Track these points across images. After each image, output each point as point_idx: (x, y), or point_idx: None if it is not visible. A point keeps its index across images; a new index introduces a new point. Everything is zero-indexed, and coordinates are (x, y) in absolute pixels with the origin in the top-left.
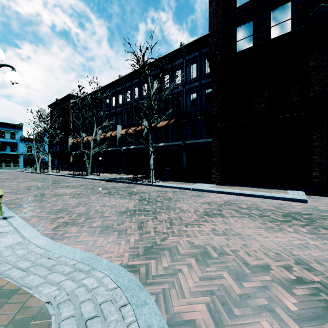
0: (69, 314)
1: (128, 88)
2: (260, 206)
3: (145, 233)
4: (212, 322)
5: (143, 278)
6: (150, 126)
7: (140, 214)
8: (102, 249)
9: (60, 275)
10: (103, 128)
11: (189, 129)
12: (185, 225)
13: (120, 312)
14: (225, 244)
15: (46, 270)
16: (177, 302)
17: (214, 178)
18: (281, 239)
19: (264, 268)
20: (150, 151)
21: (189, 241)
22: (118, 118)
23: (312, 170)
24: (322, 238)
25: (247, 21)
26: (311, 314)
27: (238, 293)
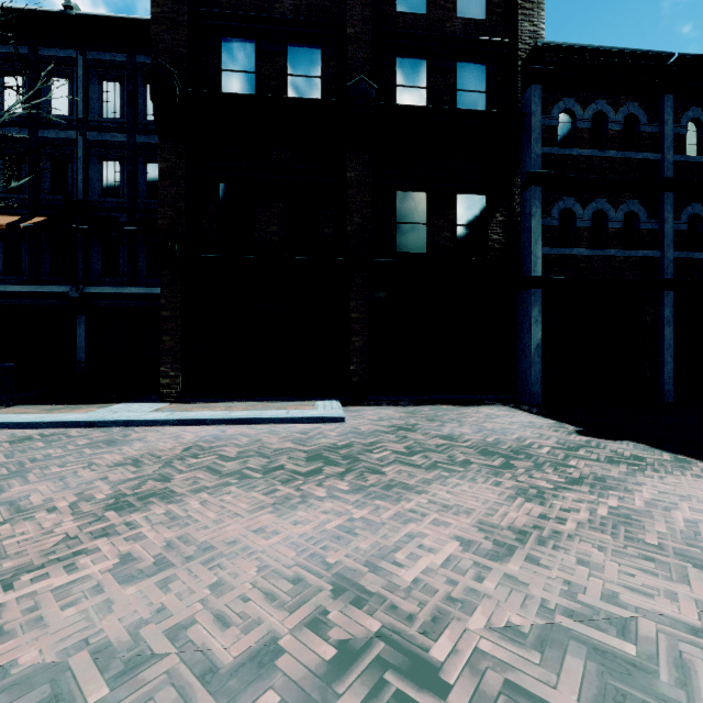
0: None
1: None
2: (267, 444)
3: None
4: None
5: None
6: None
7: None
8: None
9: None
10: None
11: (97, 256)
12: (4, 582)
13: None
14: (153, 610)
15: None
16: None
17: (168, 386)
18: (304, 527)
19: (261, 661)
20: None
21: None
22: None
23: (350, 362)
24: (372, 496)
25: (244, 37)
26: None
27: None
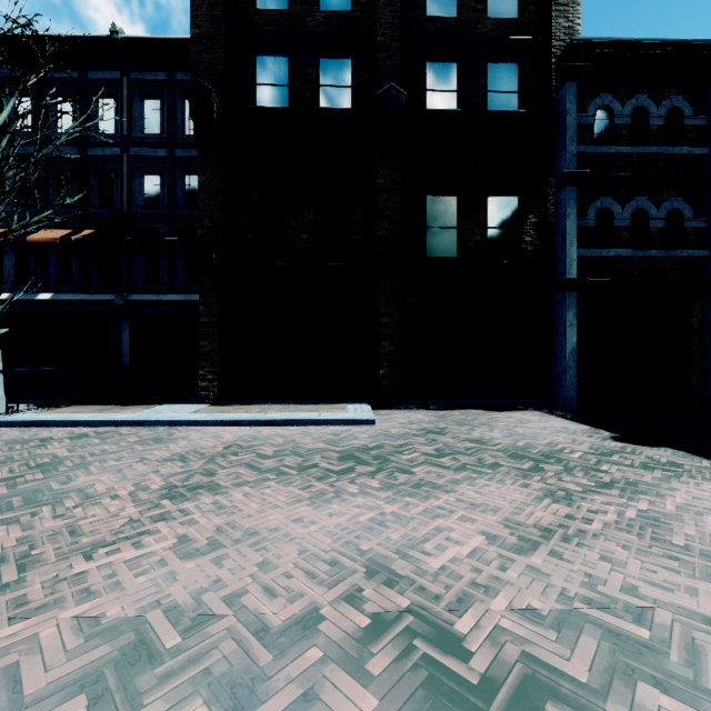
0: None
1: None
2: (301, 444)
3: None
4: None
5: None
6: None
7: None
8: None
9: None
10: None
11: (140, 265)
12: (84, 554)
13: None
14: (210, 581)
15: None
16: None
17: (206, 388)
18: (339, 519)
19: (306, 625)
20: None
21: (86, 618)
22: None
23: (380, 366)
24: (402, 494)
25: (277, 51)
26: None
27: None
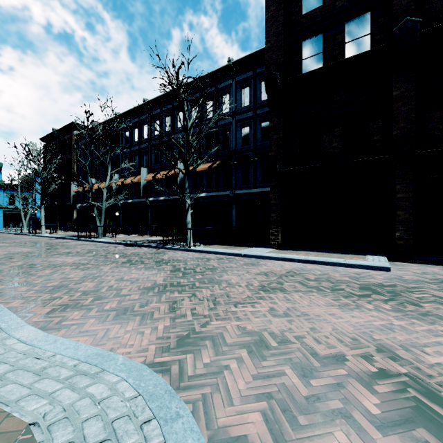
0: (66, 439)
1: (156, 117)
2: (332, 276)
3: (179, 317)
4: (270, 437)
5: (176, 380)
6: (187, 170)
7: (173, 291)
8: (117, 341)
9: (53, 383)
10: (121, 172)
11: (240, 175)
12: (234, 305)
13: (141, 432)
14: (287, 328)
15: (33, 376)
16: (222, 411)
17: (273, 240)
18: (358, 320)
19: (337, 359)
20: (187, 204)
21: (240, 326)
22: (143, 157)
23: (396, 230)
24: (409, 317)
25: (315, 34)
26: (398, 418)
27: (304, 395)
